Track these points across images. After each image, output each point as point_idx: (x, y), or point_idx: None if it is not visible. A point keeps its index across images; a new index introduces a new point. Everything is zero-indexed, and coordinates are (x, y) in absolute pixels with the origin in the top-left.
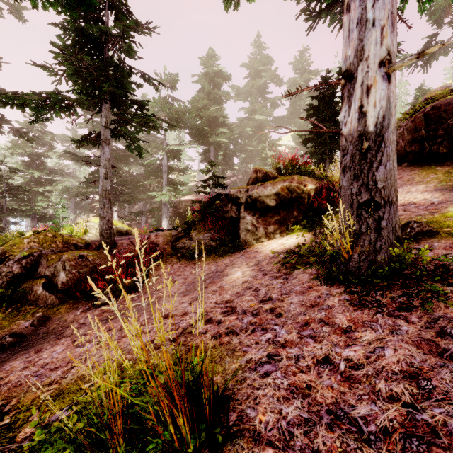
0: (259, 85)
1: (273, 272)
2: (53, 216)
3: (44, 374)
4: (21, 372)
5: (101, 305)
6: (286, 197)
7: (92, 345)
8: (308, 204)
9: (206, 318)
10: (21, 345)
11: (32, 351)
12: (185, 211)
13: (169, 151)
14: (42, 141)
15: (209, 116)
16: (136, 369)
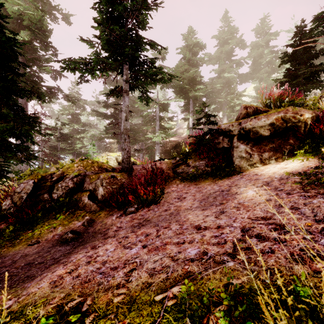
0: (227, 51)
1: (298, 191)
2: (85, 154)
3: (107, 273)
4: (86, 267)
5: (130, 213)
6: (280, 126)
7: (139, 248)
8: (305, 132)
9: (253, 234)
10: (78, 240)
11: (88, 247)
12: (170, 149)
13: (160, 105)
14: (79, 105)
15: (189, 77)
16: (211, 288)
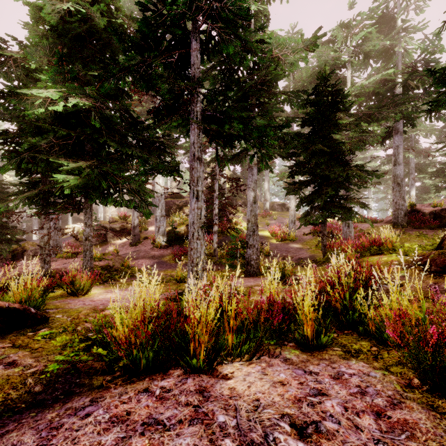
0: None
1: (120, 246)
2: None
3: None
4: None
5: None
6: (123, 228)
7: None
8: (129, 230)
9: None
10: None
11: None
12: None
13: None
14: None
15: None
16: None
